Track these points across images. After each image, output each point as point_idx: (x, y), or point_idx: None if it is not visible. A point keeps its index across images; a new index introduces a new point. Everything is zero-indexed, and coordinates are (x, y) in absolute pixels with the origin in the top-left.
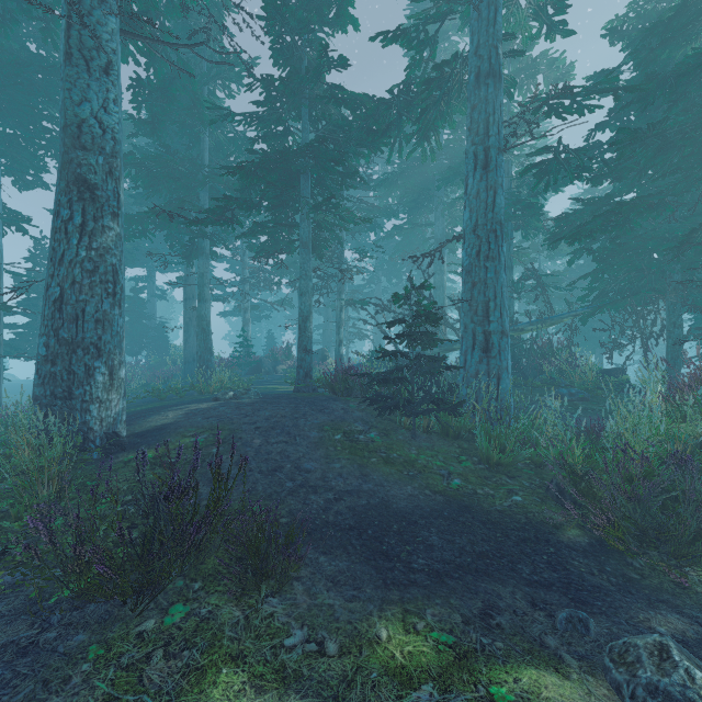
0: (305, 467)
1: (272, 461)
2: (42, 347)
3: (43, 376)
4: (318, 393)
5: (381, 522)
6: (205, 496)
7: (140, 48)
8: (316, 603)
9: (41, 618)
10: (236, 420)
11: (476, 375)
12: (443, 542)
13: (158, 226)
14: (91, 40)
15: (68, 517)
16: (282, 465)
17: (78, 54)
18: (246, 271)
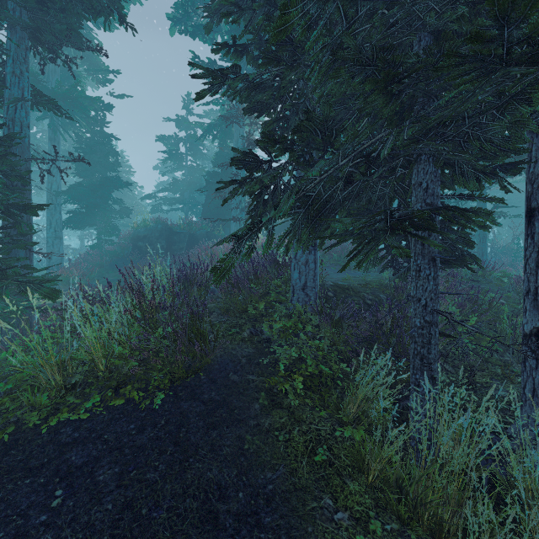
0: None
1: None
2: None
3: None
4: None
5: None
6: None
7: None
8: None
9: None
10: None
11: None
12: None
13: None
14: None
15: None
16: None
17: None
18: None
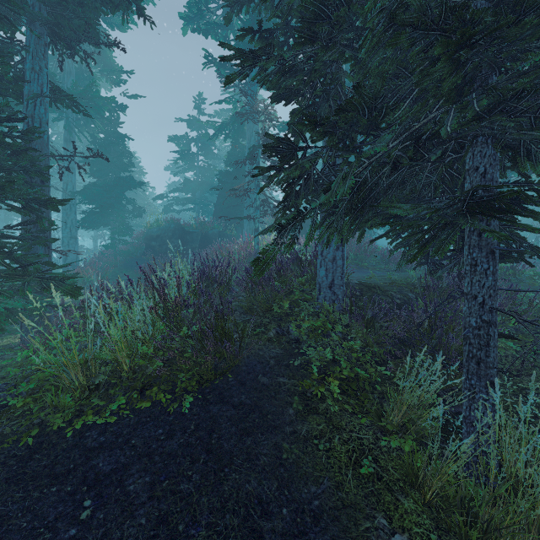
0: None
1: None
2: None
3: None
4: None
5: None
6: None
7: None
8: None
9: None
10: None
11: None
12: None
13: None
14: None
15: None
16: None
17: None
18: None
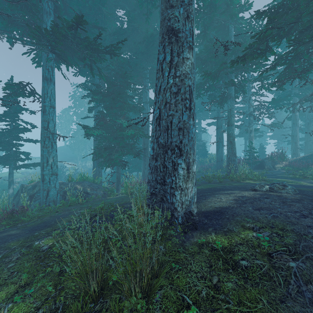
0: None
1: None
2: (151, 149)
3: (151, 168)
4: None
5: None
6: None
7: None
8: None
9: None
10: (294, 221)
11: None
12: None
13: (205, 90)
14: None
15: None
16: None
17: None
18: (250, 108)
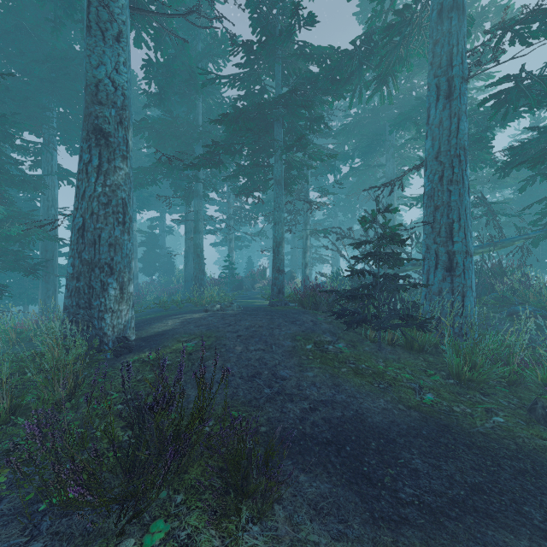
0: (281, 375)
1: (251, 367)
2: (70, 266)
3: (70, 290)
4: (289, 307)
5: (358, 438)
6: (193, 399)
7: (149, 32)
8: (299, 538)
9: (33, 522)
10: (221, 329)
11: (439, 293)
12: (428, 467)
13: (165, 176)
14: (106, 14)
15: (63, 422)
16: (260, 372)
17: (96, 26)
18: (231, 210)
